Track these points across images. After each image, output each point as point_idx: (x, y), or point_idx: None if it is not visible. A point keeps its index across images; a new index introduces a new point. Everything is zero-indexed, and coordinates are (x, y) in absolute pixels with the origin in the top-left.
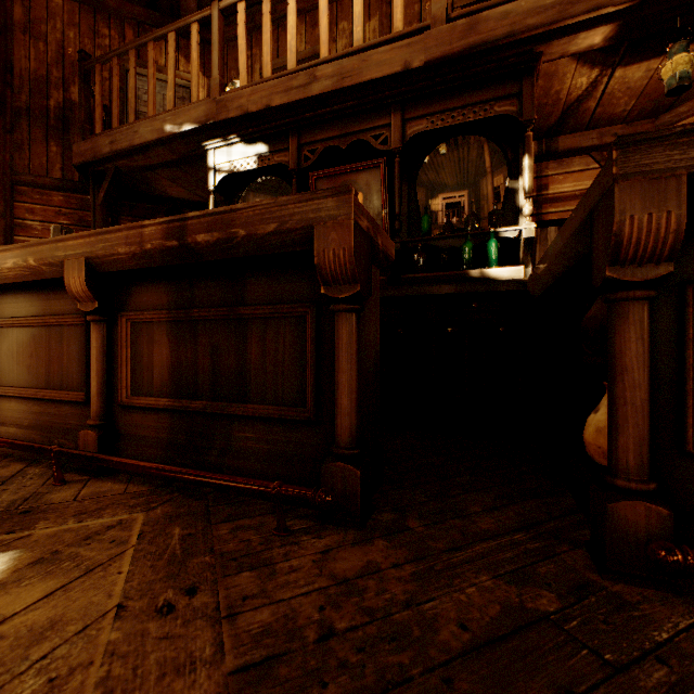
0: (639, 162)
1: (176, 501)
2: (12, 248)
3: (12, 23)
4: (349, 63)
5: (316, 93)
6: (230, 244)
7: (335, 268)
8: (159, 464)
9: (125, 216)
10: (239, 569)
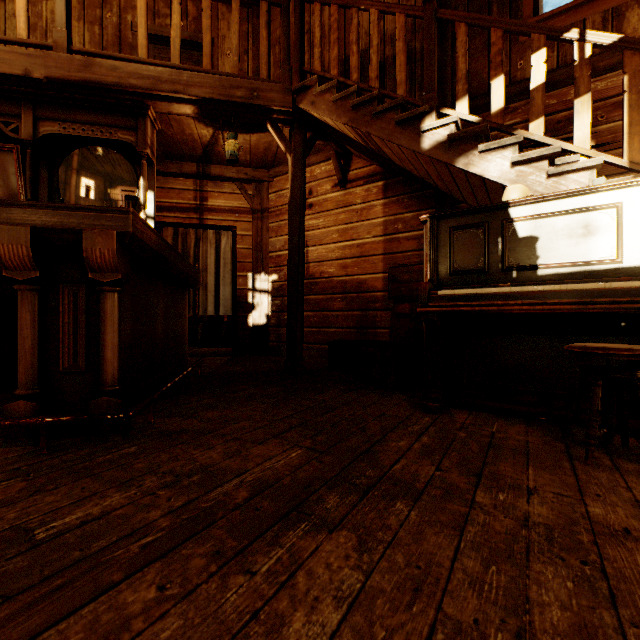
0: (7, 216)
1: None
2: None
3: None
4: None
5: None
6: None
7: None
8: None
9: None
10: None
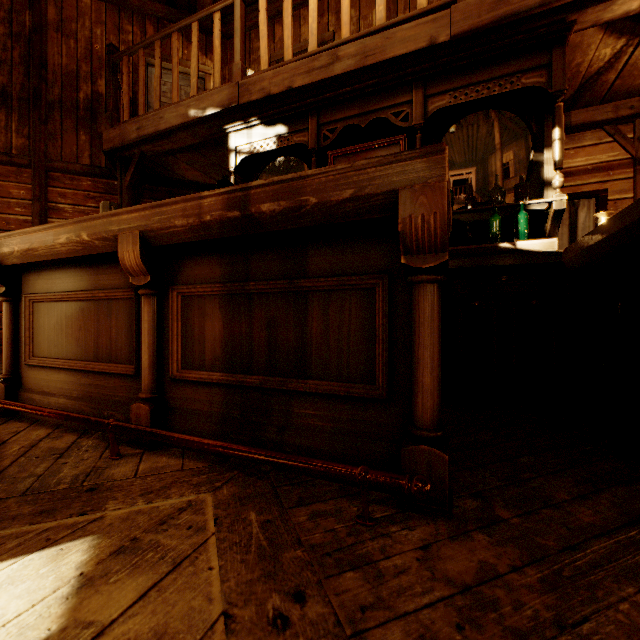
0: None
1: (238, 480)
2: (65, 224)
3: (46, 22)
4: (372, 41)
5: (338, 73)
6: (297, 213)
7: (422, 235)
8: (225, 442)
9: (146, 198)
10: (339, 568)
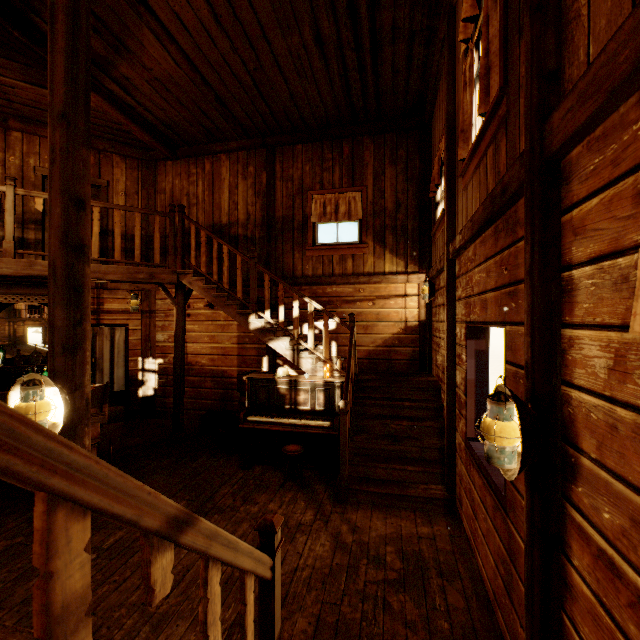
0: None
1: None
2: None
3: None
4: None
5: None
6: None
7: None
8: None
9: None
10: None
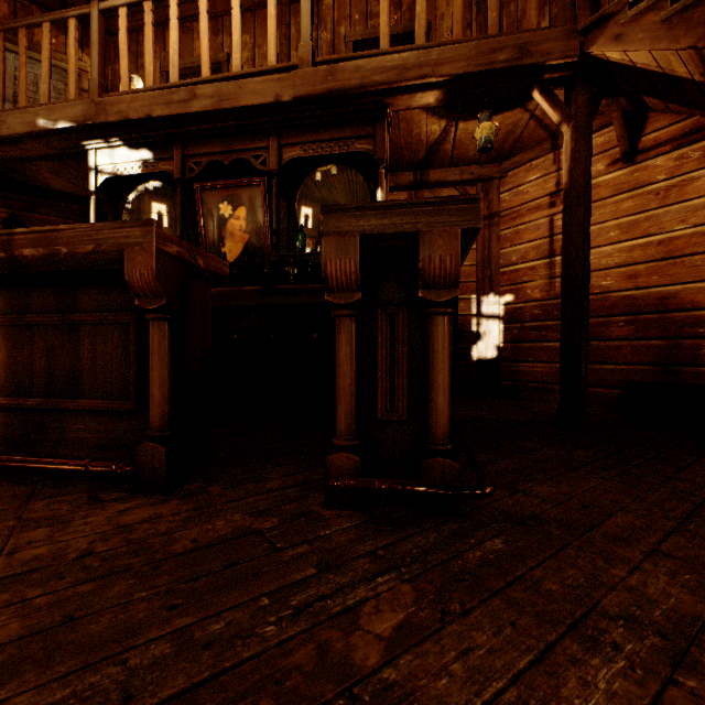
0: (335, 224)
1: (3, 488)
2: None
3: None
4: (227, 87)
5: (196, 110)
6: (55, 259)
7: (143, 285)
8: None
9: None
10: (37, 527)
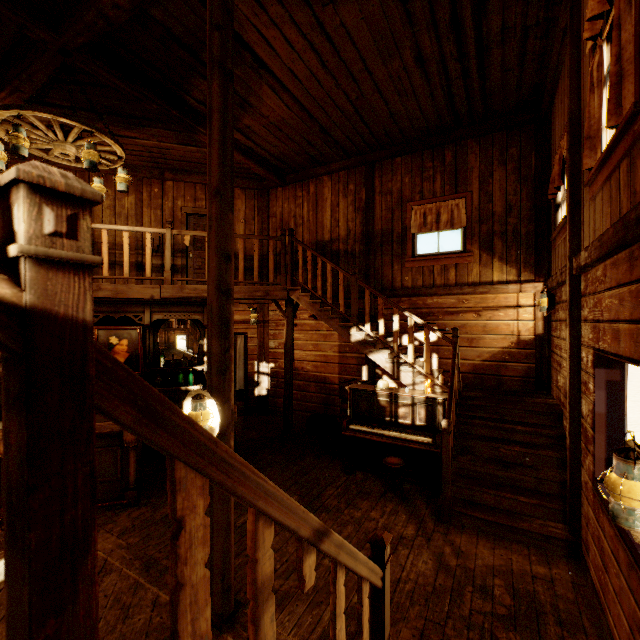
0: None
1: None
2: None
3: None
4: (122, 287)
5: (101, 296)
6: None
7: (130, 440)
8: None
9: None
10: (107, 524)
